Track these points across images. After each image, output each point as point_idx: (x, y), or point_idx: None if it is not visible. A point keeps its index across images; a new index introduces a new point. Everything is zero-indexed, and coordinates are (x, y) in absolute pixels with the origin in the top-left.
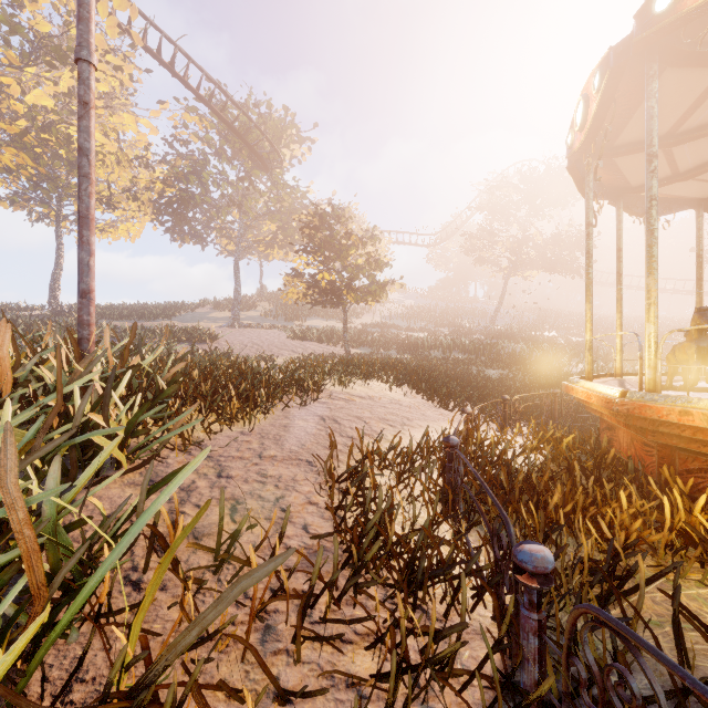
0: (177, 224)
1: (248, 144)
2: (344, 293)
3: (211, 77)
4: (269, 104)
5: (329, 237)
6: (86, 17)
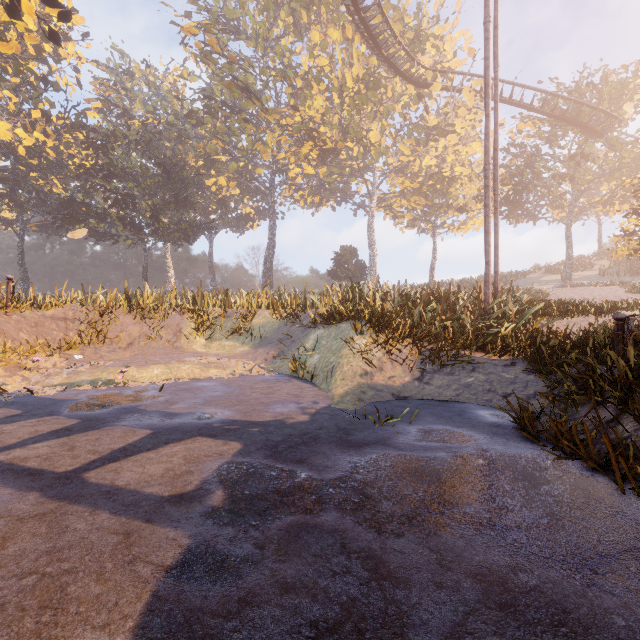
0: (512, 210)
1: (579, 125)
2: None
3: (542, 90)
4: (603, 74)
5: None
6: (496, 179)
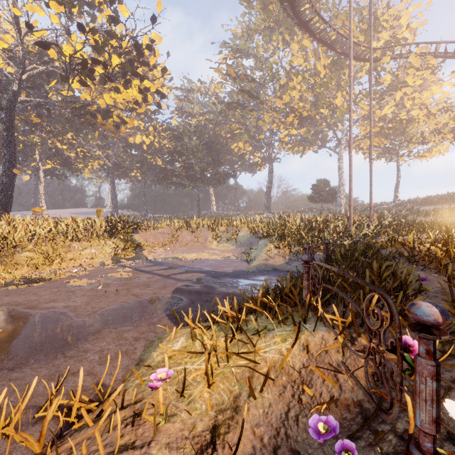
0: None
1: None
2: None
3: None
4: None
5: None
6: (370, 153)
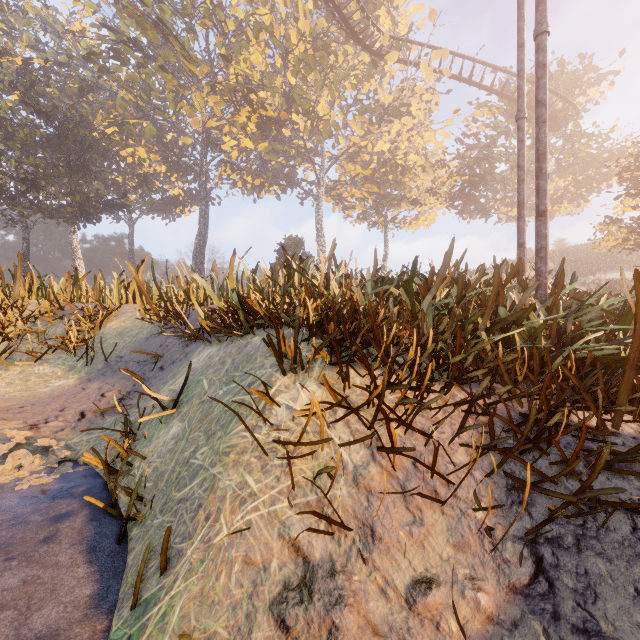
0: (467, 204)
1: None
2: None
3: (505, 69)
4: (561, 62)
5: None
6: (523, 93)
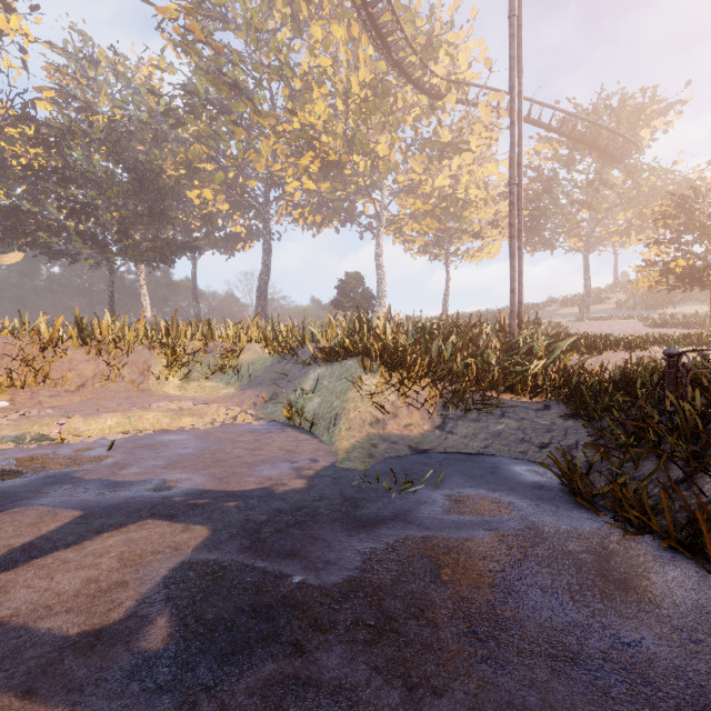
0: (529, 238)
1: (597, 149)
2: (705, 275)
3: (561, 109)
4: (622, 97)
5: (688, 221)
6: (521, 198)
